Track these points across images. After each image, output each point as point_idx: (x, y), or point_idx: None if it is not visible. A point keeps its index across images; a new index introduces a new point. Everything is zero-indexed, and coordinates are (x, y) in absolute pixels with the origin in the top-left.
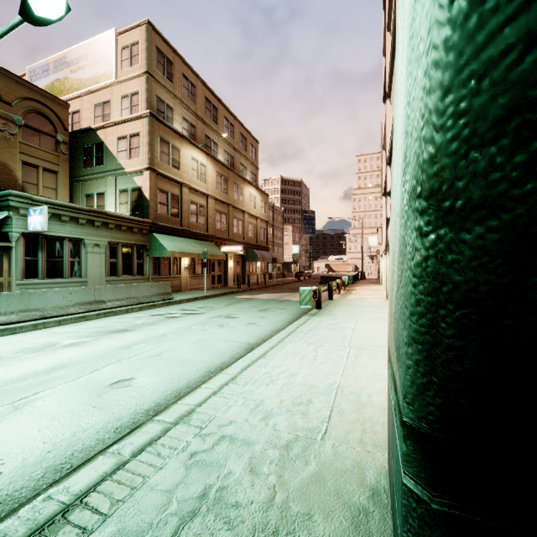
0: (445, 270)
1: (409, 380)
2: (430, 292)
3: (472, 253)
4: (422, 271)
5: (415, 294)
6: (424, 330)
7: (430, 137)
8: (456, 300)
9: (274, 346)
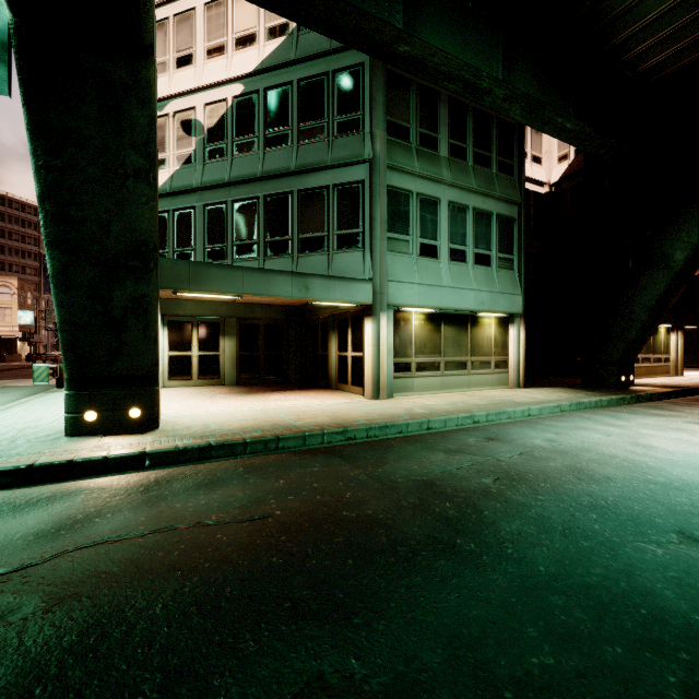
0: (64, 340)
1: (64, 366)
2: (63, 344)
3: (66, 338)
4: (61, 340)
5: (61, 345)
6: (64, 352)
7: (57, 320)
8: (66, 345)
9: (4, 410)
